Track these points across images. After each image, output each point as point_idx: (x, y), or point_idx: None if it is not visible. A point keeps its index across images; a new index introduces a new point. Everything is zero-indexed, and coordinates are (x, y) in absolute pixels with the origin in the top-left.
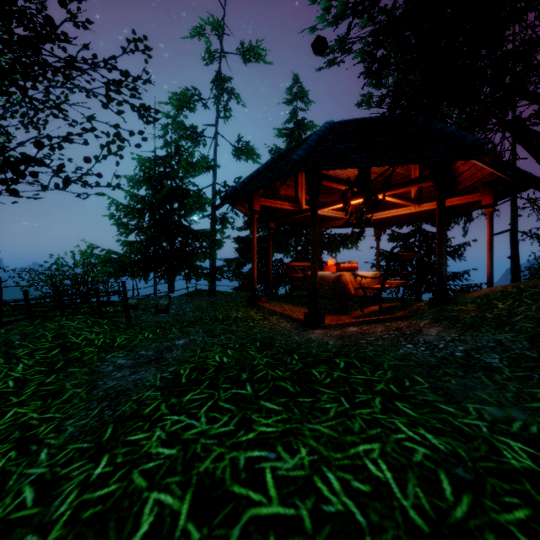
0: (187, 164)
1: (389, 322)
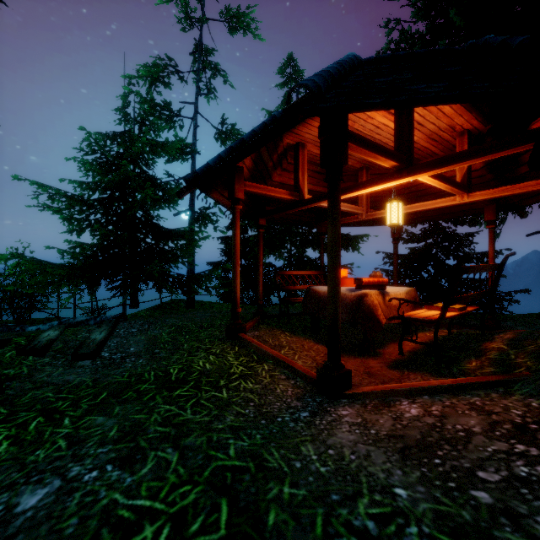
0: (154, 143)
1: (474, 394)
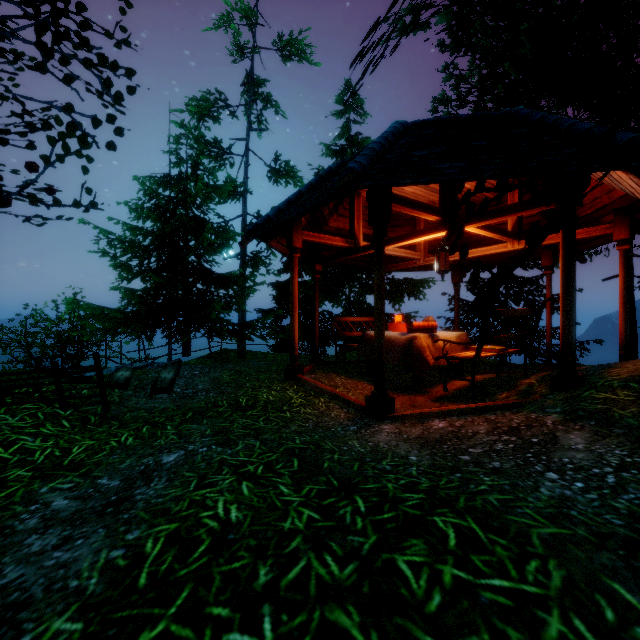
0: (207, 187)
1: (492, 413)
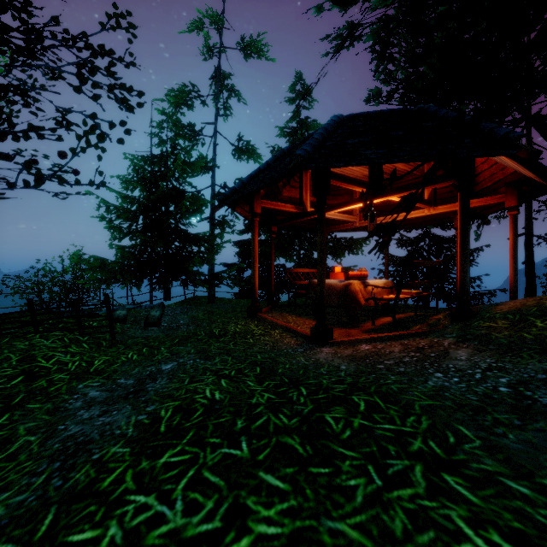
0: (184, 163)
1: (406, 339)
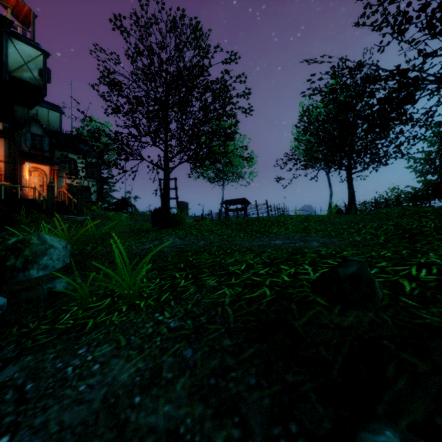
0: None
1: None
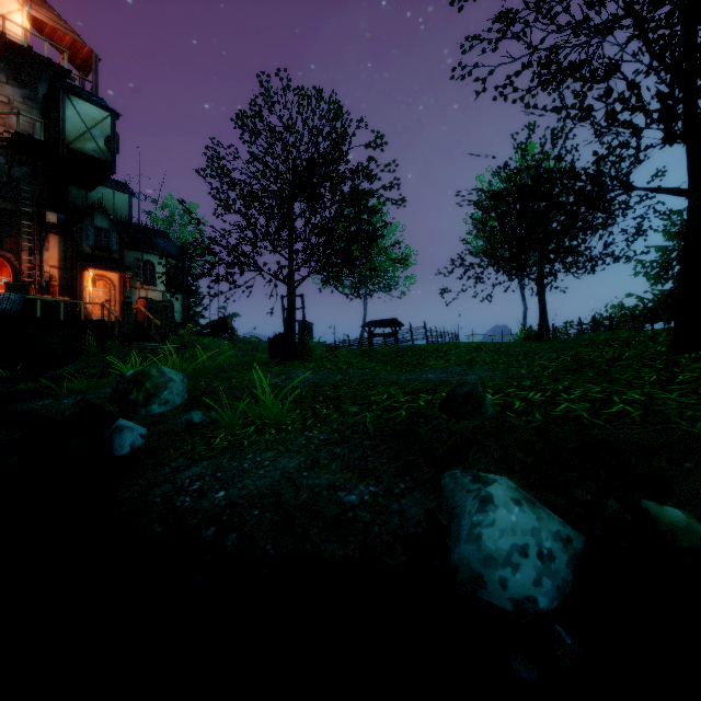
0: None
1: None
